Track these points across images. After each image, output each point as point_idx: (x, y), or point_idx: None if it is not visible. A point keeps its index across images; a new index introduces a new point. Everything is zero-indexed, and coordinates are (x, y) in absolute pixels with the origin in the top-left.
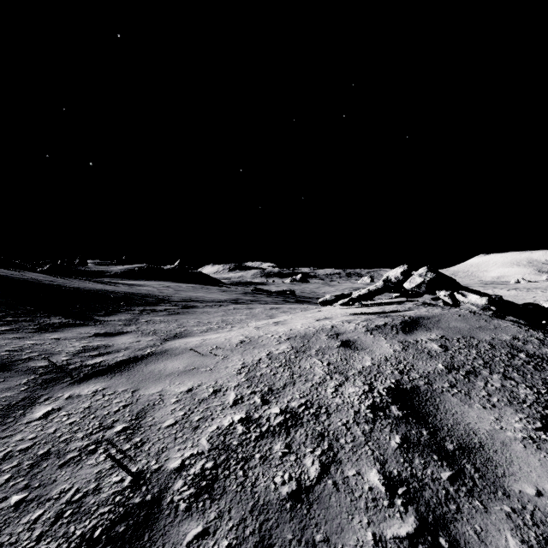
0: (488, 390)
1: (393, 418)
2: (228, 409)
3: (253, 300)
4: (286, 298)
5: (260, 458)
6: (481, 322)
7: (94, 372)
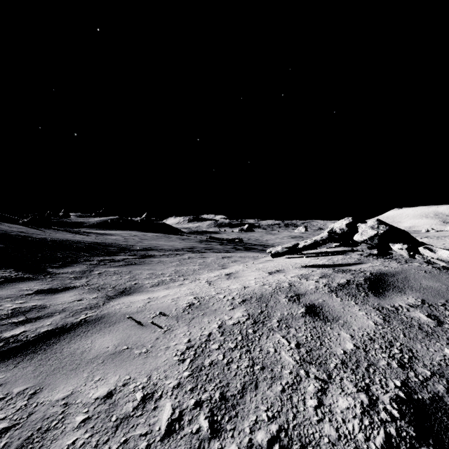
0: None
1: None
2: (156, 448)
3: (207, 248)
4: (236, 245)
5: None
6: None
7: (2, 352)
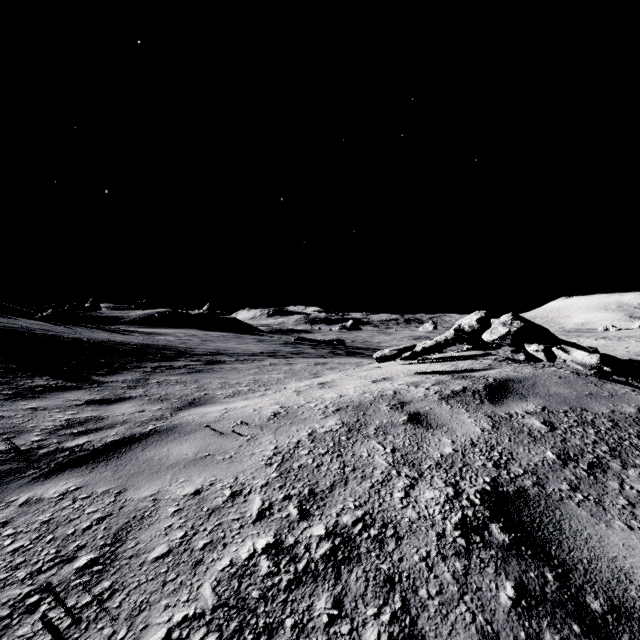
0: (628, 497)
1: (496, 547)
2: (248, 528)
3: (294, 352)
4: (334, 349)
5: (293, 628)
6: (590, 387)
7: (71, 459)
